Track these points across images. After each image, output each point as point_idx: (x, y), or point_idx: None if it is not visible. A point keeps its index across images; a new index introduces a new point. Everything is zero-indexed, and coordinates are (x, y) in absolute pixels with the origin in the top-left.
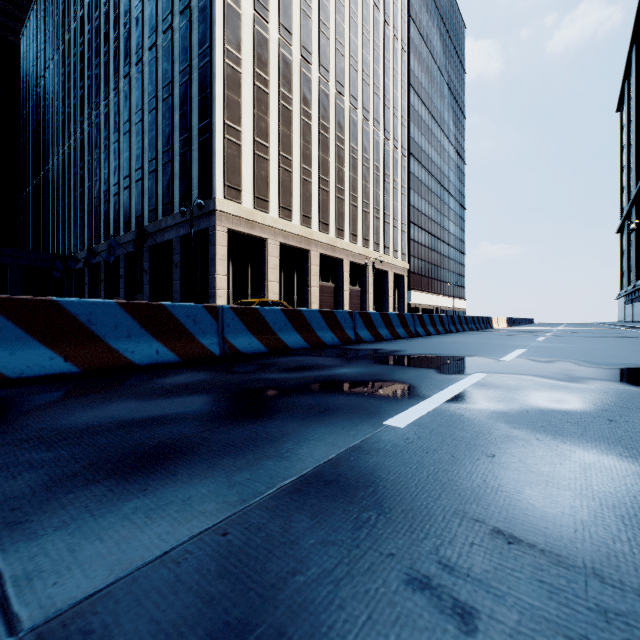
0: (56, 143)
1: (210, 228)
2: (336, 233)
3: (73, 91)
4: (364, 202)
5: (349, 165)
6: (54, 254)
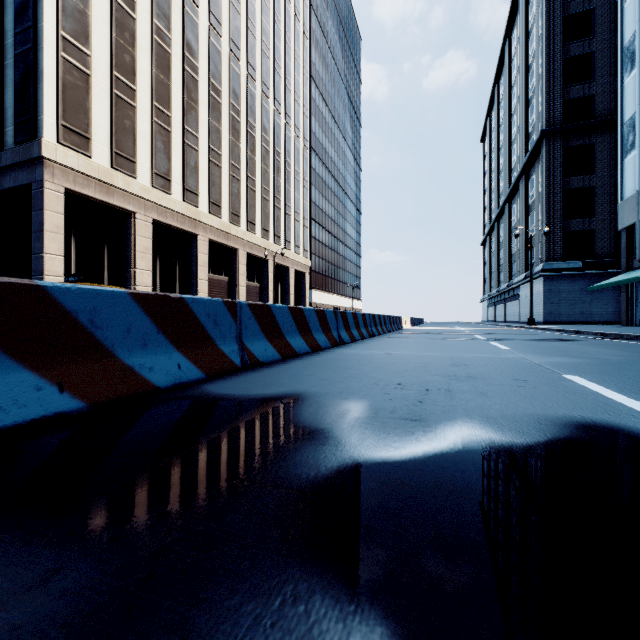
0: None
1: (34, 184)
2: (230, 218)
3: None
4: (263, 188)
5: (246, 142)
6: None
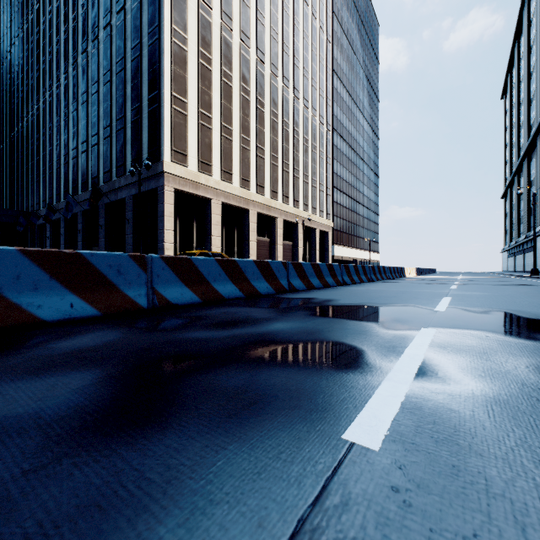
0: (21, 112)
1: (159, 188)
2: (271, 195)
3: (36, 65)
4: (295, 169)
5: (282, 136)
6: (18, 211)
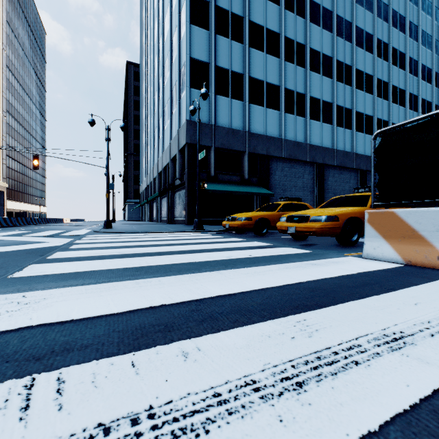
0: None
1: None
2: None
3: None
4: None
5: None
6: None
